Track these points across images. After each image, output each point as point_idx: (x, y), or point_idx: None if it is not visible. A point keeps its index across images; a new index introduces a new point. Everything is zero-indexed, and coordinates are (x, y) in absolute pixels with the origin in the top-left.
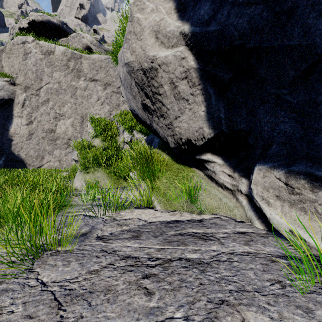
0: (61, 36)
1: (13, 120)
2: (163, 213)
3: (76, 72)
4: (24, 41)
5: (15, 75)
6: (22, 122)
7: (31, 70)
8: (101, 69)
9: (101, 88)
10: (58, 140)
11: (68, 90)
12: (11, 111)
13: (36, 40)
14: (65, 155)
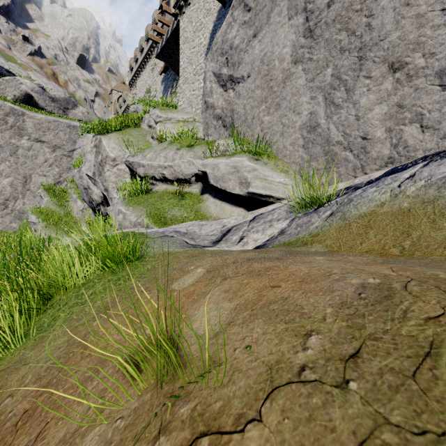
0: None
1: None
2: None
3: (17, 130)
4: None
5: None
6: None
7: None
8: (49, 131)
9: (49, 150)
10: None
11: (7, 147)
12: None
13: None
14: (2, 217)
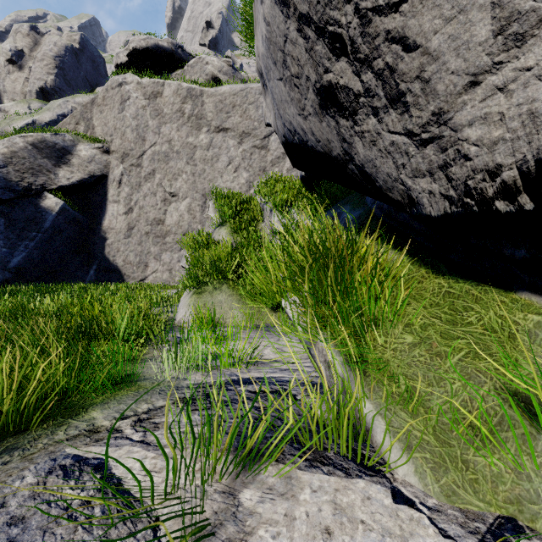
0: (174, 68)
1: (108, 208)
2: (454, 538)
3: (195, 120)
4: (121, 81)
5: (109, 138)
6: (119, 209)
7: (131, 126)
8: (234, 109)
9: (234, 143)
10: (168, 237)
11: (183, 152)
12: (104, 195)
13: (138, 78)
14: (178, 261)
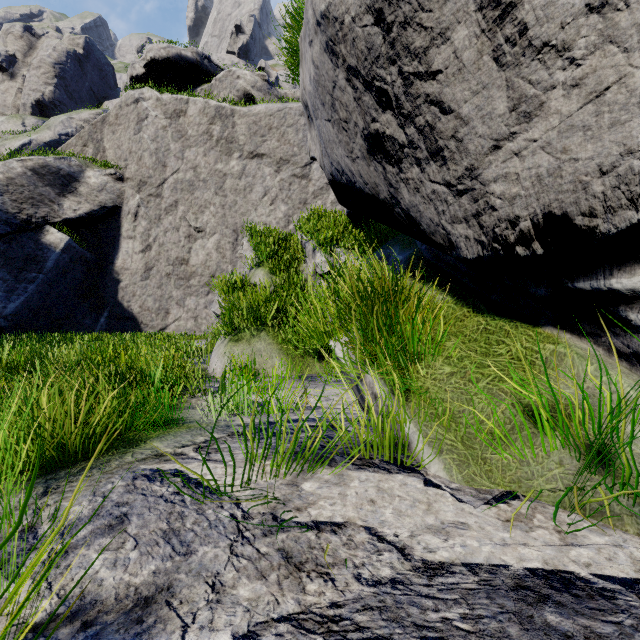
0: (199, 82)
1: (121, 245)
2: (466, 502)
3: (225, 144)
4: (138, 97)
5: (123, 163)
6: (135, 247)
7: (149, 149)
8: (270, 132)
9: (270, 171)
10: (193, 279)
11: (210, 180)
12: (117, 229)
13: (157, 93)
14: (205, 307)
